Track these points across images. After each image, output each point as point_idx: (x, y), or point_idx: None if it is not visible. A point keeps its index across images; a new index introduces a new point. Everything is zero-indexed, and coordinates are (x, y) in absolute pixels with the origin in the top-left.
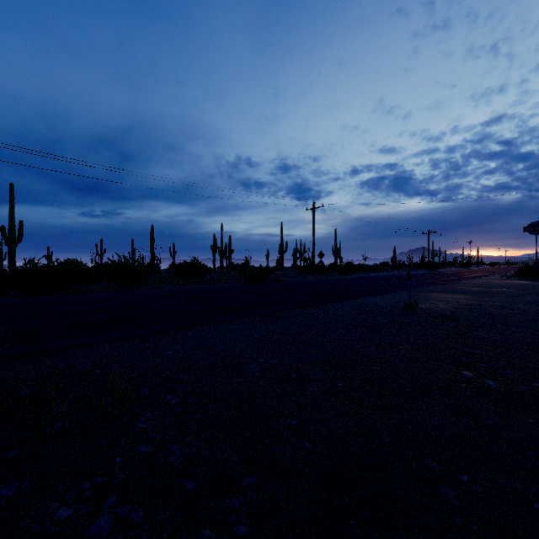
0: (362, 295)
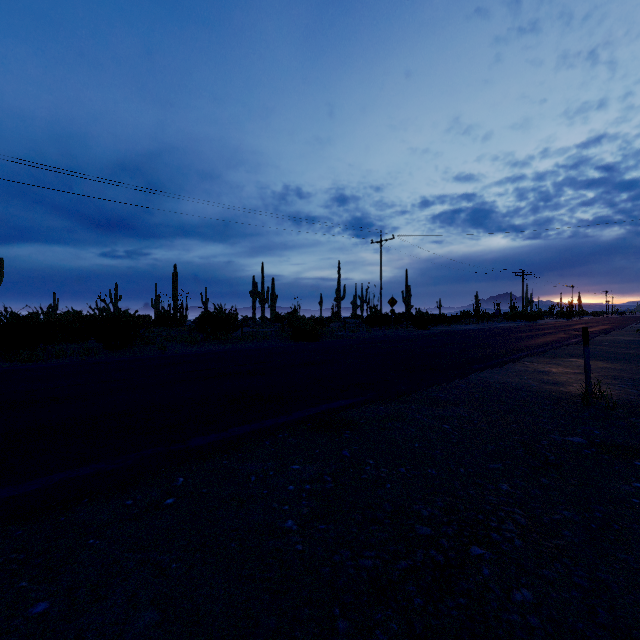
0: (474, 365)
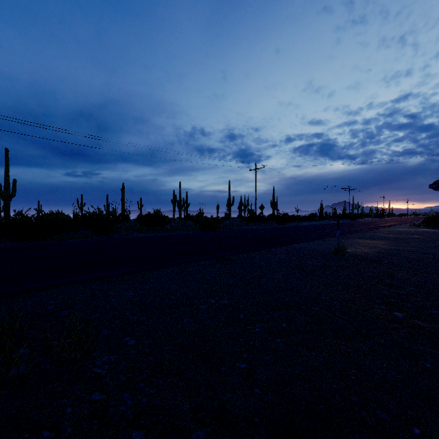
0: (297, 241)
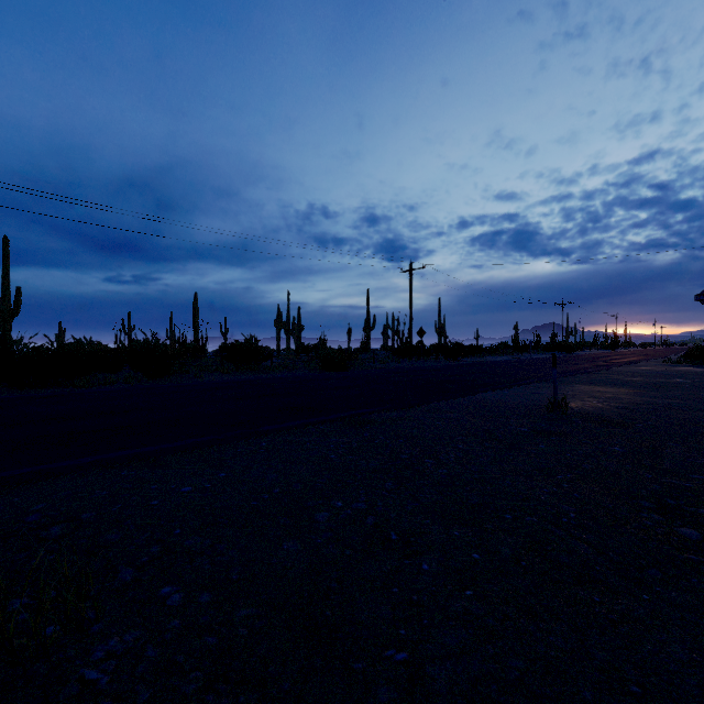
0: (482, 388)
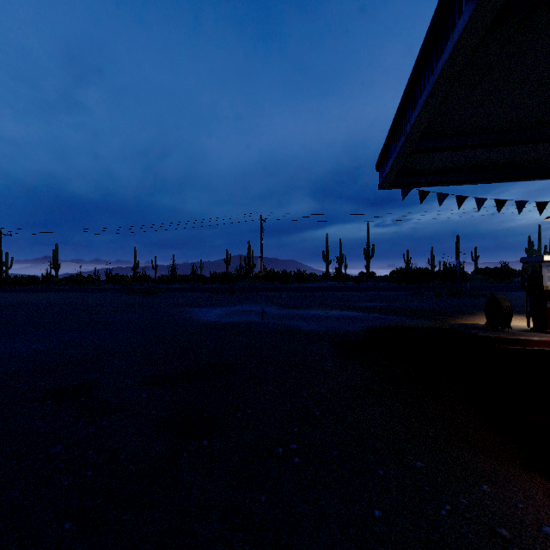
0: None
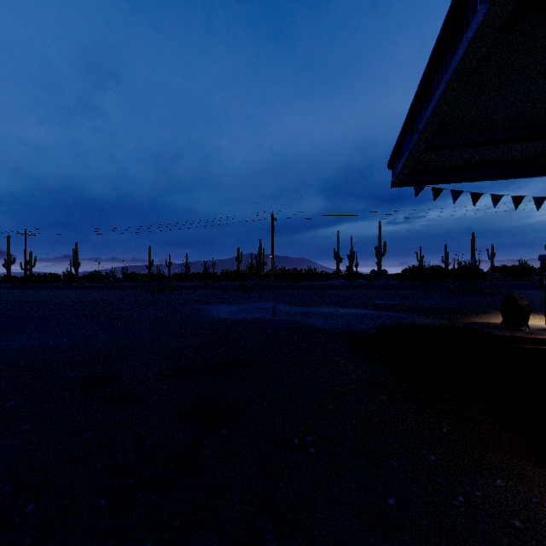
0: None
